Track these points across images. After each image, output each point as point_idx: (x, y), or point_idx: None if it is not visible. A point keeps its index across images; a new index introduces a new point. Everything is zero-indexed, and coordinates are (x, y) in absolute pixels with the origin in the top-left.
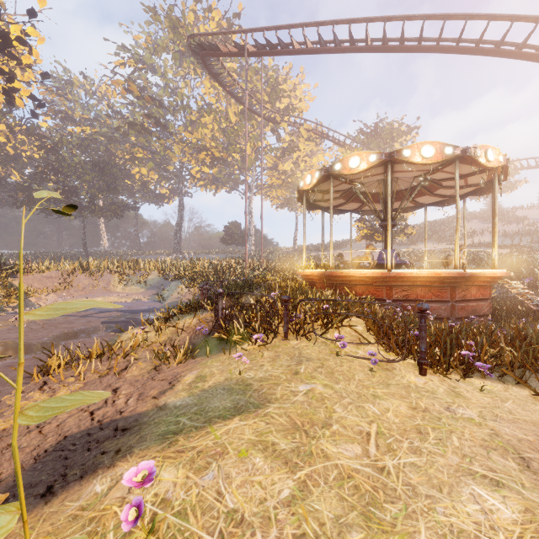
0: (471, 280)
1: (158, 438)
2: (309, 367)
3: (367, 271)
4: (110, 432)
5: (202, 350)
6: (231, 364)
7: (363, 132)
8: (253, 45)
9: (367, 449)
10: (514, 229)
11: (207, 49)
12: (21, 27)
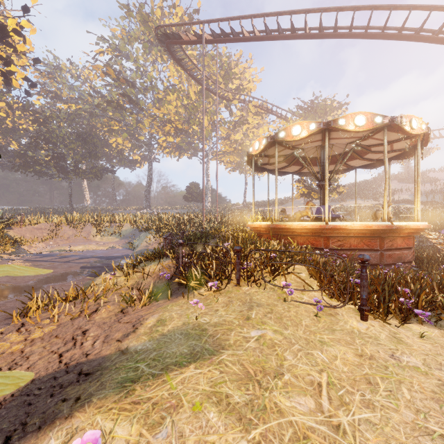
0: (397, 232)
1: (117, 386)
2: (259, 313)
3: (307, 224)
4: (74, 376)
5: (164, 293)
6: (188, 308)
7: (301, 108)
8: (210, 34)
9: (320, 402)
10: (427, 188)
11: (171, 38)
12: (16, 20)
